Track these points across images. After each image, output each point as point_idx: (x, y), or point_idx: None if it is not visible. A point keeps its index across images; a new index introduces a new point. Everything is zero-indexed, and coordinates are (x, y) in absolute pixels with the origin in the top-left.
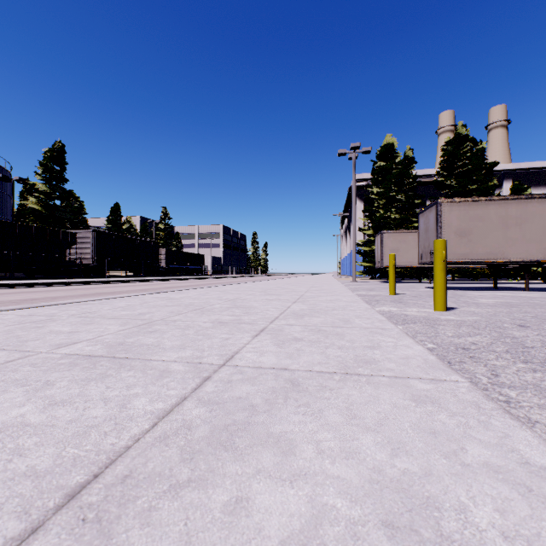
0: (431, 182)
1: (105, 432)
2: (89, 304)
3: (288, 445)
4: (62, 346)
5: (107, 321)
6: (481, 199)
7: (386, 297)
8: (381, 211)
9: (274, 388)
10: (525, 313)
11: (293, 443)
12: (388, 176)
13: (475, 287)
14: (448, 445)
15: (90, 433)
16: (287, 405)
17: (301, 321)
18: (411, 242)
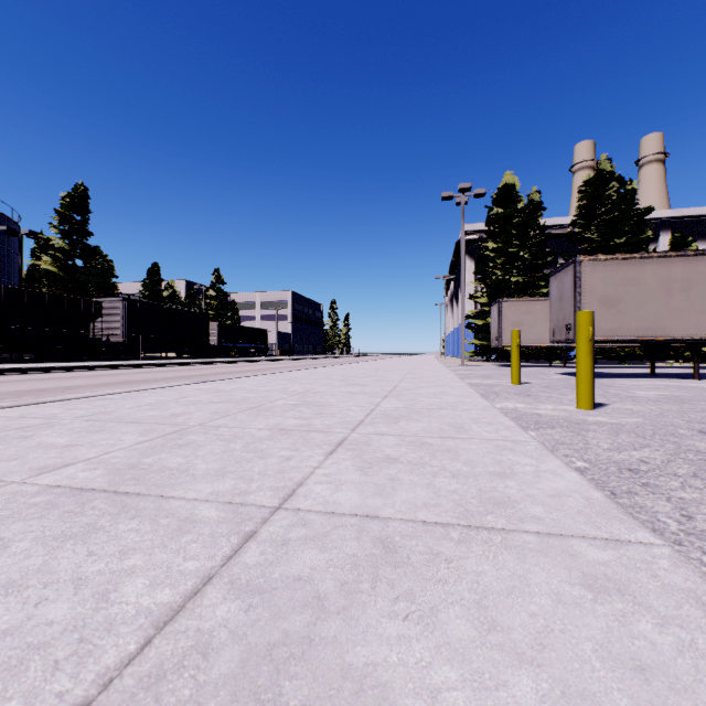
0: (564, 234)
1: (55, 663)
2: (107, 399)
3: (380, 702)
4: (46, 471)
5: (123, 427)
6: (635, 256)
7: (509, 387)
8: (499, 272)
9: (355, 557)
10: (703, 412)
11: (389, 694)
12: (508, 226)
13: (625, 374)
14: (676, 705)
15: (29, 665)
16: (377, 597)
17: (395, 427)
18: (539, 314)
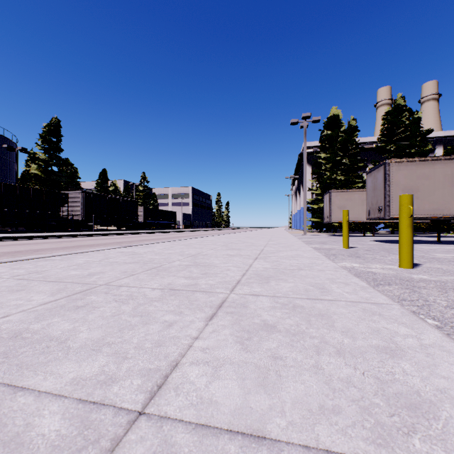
0: (371, 148)
1: None
2: (49, 260)
3: None
4: None
5: (42, 286)
6: (428, 159)
7: (341, 251)
8: (328, 173)
9: None
10: None
11: None
12: (334, 143)
13: (419, 241)
14: None
15: None
16: None
17: (267, 287)
18: (357, 200)
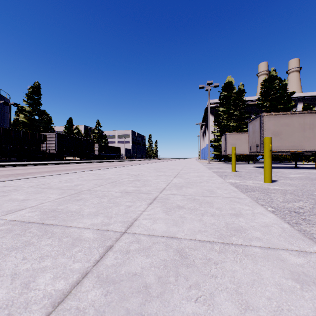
0: (254, 104)
1: None
2: (46, 178)
3: None
4: (10, 213)
5: (51, 191)
6: (288, 113)
7: (231, 173)
8: (225, 121)
9: (165, 261)
10: None
11: None
12: (229, 100)
13: (283, 167)
14: None
15: None
16: (179, 286)
17: (181, 191)
18: (243, 140)
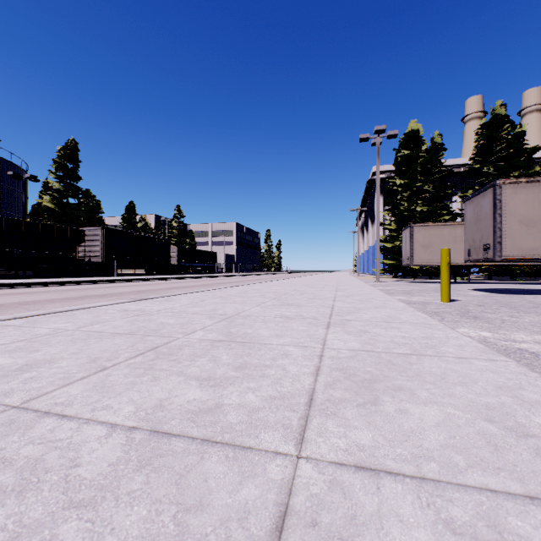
0: (458, 172)
1: None
2: None
3: None
4: None
5: None
6: None
7: (443, 306)
8: (405, 203)
9: None
10: None
11: None
12: (413, 165)
13: (537, 290)
14: None
15: None
16: None
17: (385, 427)
18: (446, 236)
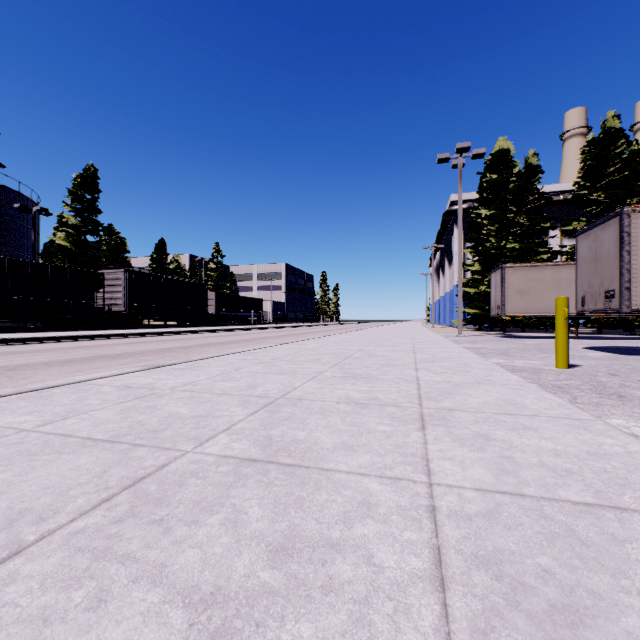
0: (556, 201)
1: None
2: None
3: None
4: None
5: None
6: None
7: (563, 376)
8: (492, 239)
9: None
10: None
11: None
12: (502, 192)
13: None
14: None
15: None
16: None
17: None
18: (548, 280)
